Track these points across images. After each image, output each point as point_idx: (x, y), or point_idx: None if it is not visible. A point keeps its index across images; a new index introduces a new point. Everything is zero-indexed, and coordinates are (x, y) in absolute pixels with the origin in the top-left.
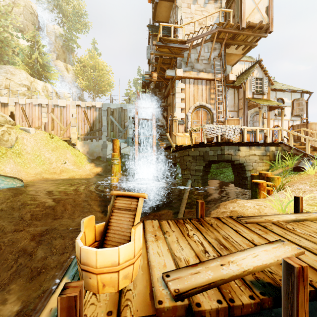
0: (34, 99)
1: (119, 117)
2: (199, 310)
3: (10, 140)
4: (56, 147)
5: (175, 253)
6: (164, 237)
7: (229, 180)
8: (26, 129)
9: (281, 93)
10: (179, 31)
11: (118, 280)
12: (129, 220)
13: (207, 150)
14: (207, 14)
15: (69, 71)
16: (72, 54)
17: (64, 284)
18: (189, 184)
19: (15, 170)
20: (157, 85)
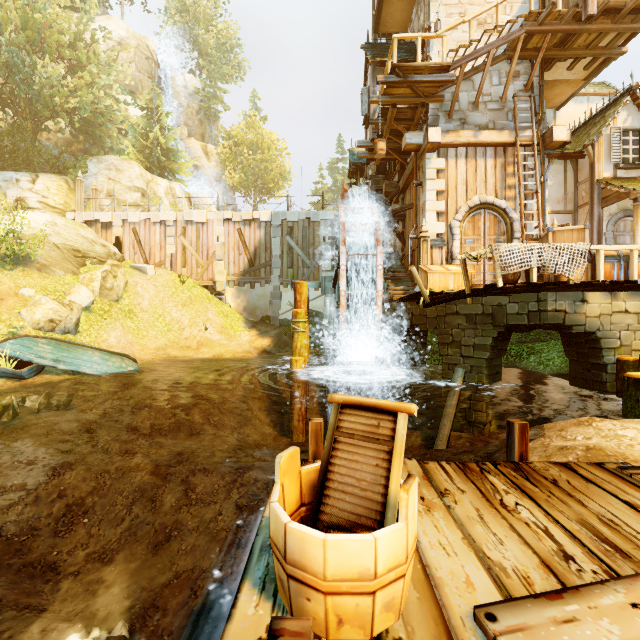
0: (154, 213)
1: (304, 237)
2: None
3: (116, 287)
4: (190, 299)
5: (485, 552)
6: (444, 506)
7: (553, 369)
8: (140, 267)
9: None
10: (433, 47)
11: (372, 613)
12: (376, 464)
13: (503, 301)
14: None
15: (210, 157)
16: (215, 125)
17: (246, 598)
18: (459, 376)
19: (124, 341)
20: (382, 168)
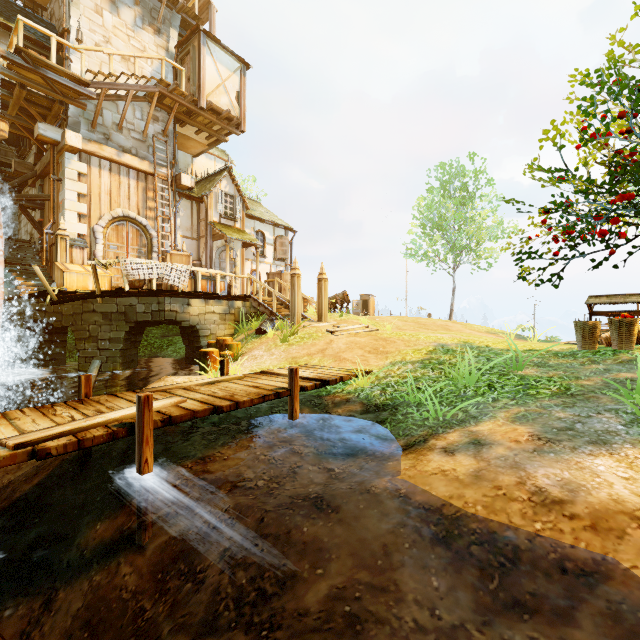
0: None
1: None
2: (44, 448)
3: None
4: None
5: (25, 429)
6: (9, 423)
7: (182, 355)
8: None
9: (261, 224)
10: (74, 50)
11: None
12: None
13: (134, 302)
14: (141, 47)
15: None
16: None
17: None
18: (95, 367)
19: None
20: (13, 138)
